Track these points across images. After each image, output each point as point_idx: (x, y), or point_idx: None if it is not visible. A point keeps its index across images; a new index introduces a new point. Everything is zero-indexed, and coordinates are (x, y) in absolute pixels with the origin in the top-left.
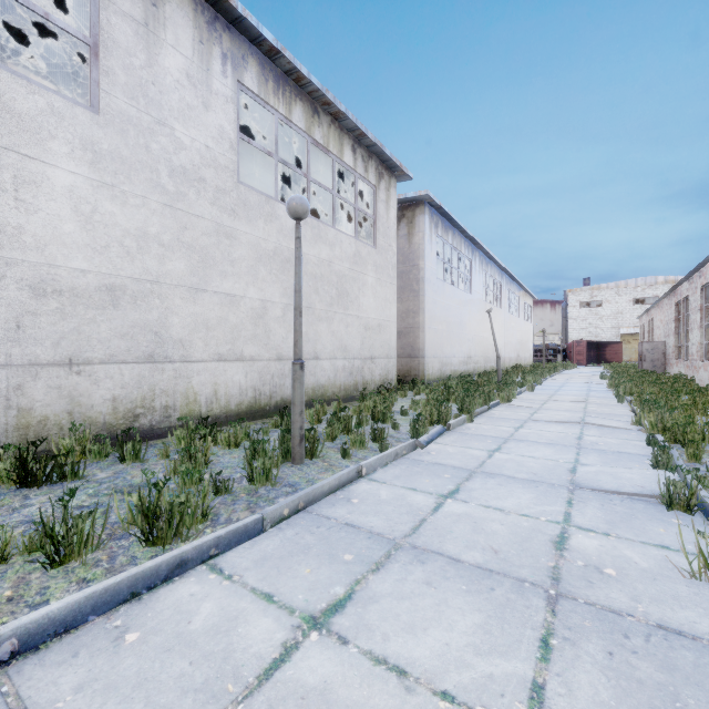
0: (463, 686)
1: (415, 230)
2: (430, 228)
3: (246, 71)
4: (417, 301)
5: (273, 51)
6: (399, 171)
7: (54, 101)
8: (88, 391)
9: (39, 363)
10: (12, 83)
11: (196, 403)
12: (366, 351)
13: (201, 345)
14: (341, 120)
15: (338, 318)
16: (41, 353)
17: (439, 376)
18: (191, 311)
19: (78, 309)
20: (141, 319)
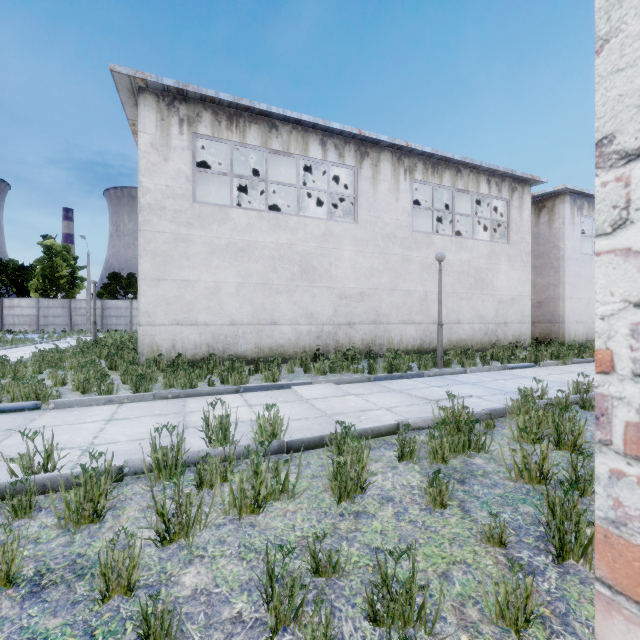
0: (467, 393)
1: (555, 217)
2: (571, 213)
3: (416, 171)
4: (556, 276)
5: (430, 154)
6: (531, 180)
7: (345, 225)
8: (354, 335)
9: (341, 324)
10: (334, 225)
11: (392, 344)
12: (499, 318)
13: (394, 316)
14: (477, 168)
15: (475, 297)
16: (341, 320)
17: (584, 339)
18: (390, 300)
19: (351, 303)
20: (371, 305)
